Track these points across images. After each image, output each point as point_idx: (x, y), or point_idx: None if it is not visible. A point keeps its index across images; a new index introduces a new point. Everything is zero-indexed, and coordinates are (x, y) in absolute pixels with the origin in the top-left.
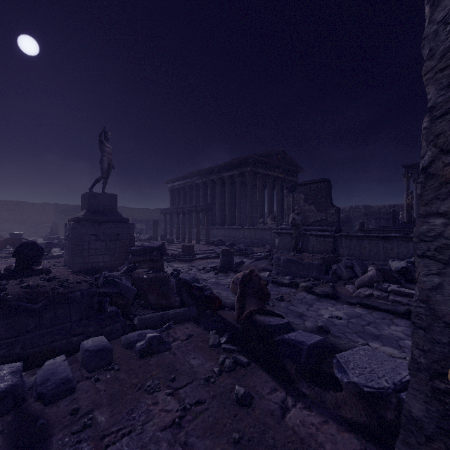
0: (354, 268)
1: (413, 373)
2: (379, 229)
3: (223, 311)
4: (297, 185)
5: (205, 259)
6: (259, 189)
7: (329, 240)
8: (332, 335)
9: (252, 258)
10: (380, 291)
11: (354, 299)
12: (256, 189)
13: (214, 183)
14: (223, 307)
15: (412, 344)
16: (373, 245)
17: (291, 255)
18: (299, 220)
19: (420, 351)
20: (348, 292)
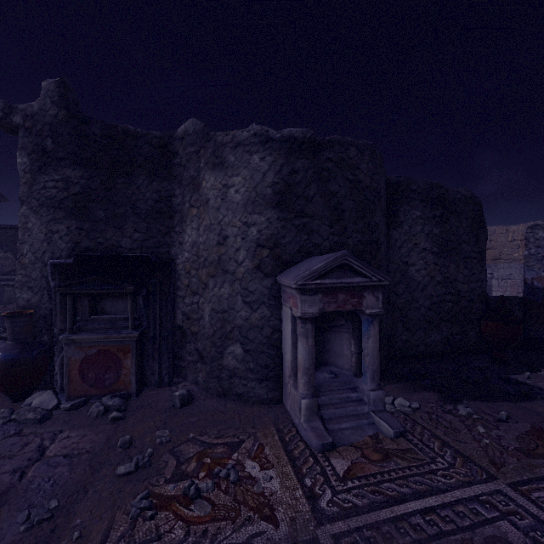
0: None
1: None
2: None
3: None
4: None
5: None
6: None
7: None
8: None
9: None
10: None
11: None
12: None
13: None
14: None
15: None
16: None
17: None
18: None
19: None
20: None
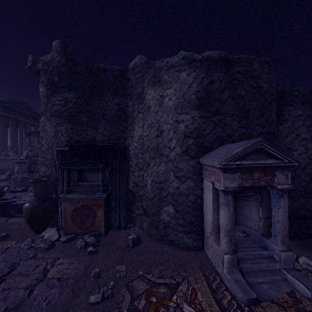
0: None
1: None
2: None
3: None
4: (33, 132)
5: None
6: (1, 127)
7: None
8: None
9: None
10: None
11: None
12: None
13: None
14: None
15: None
16: None
17: (25, 175)
18: (32, 154)
19: None
20: None
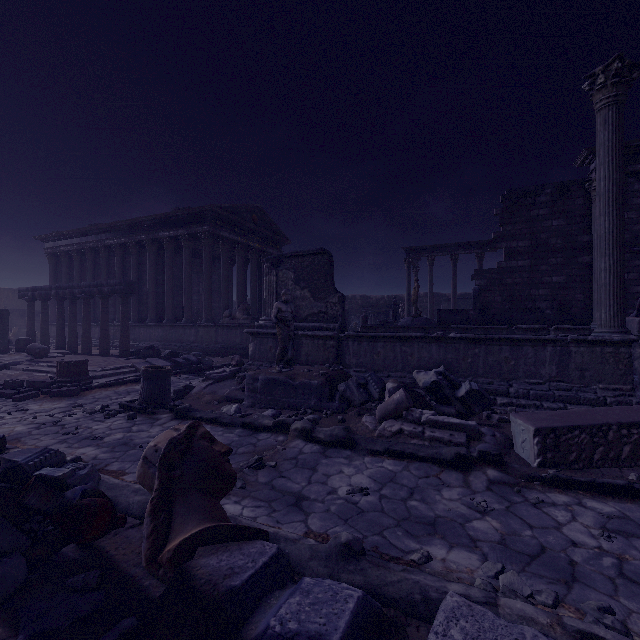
0: (368, 387)
1: None
2: (386, 326)
3: (117, 536)
4: (284, 258)
5: (114, 387)
6: (223, 263)
7: (331, 343)
8: (369, 559)
9: (209, 378)
10: (412, 423)
11: (379, 443)
12: (219, 264)
13: (143, 248)
14: (121, 521)
15: None
16: (388, 349)
17: (275, 372)
18: (289, 312)
19: None
20: (366, 429)
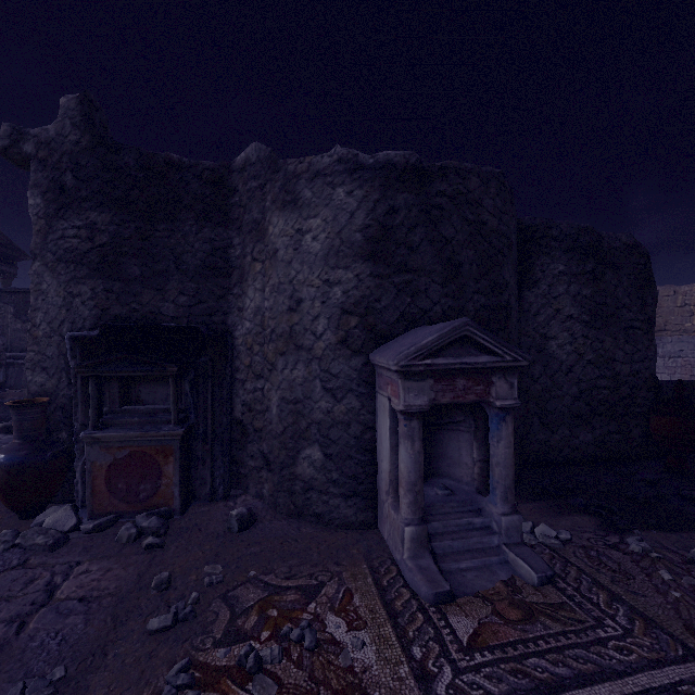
0: None
1: None
2: None
3: None
4: (2, 292)
5: None
6: None
7: None
8: None
9: None
10: None
11: None
12: None
13: None
14: None
15: None
16: None
17: None
18: (0, 344)
19: None
20: None
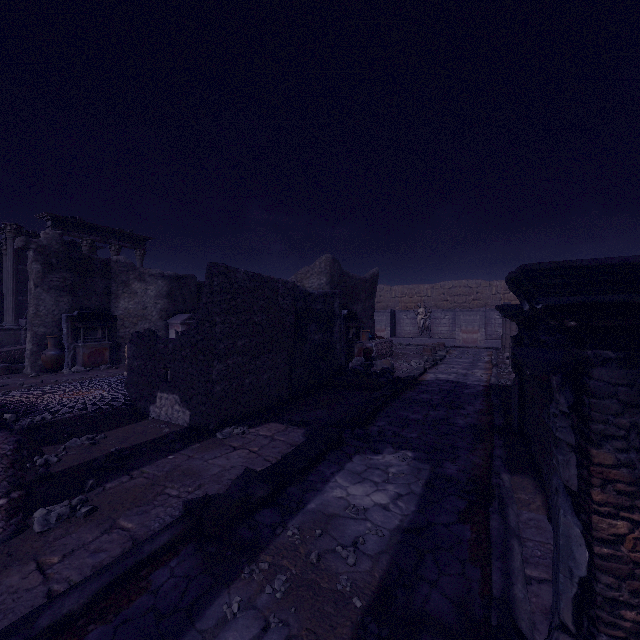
0: None
1: (34, 345)
2: None
3: None
4: None
5: None
6: None
7: None
8: None
9: None
10: None
11: None
12: None
13: None
14: None
15: (33, 341)
16: None
17: None
18: None
19: (35, 341)
20: None
